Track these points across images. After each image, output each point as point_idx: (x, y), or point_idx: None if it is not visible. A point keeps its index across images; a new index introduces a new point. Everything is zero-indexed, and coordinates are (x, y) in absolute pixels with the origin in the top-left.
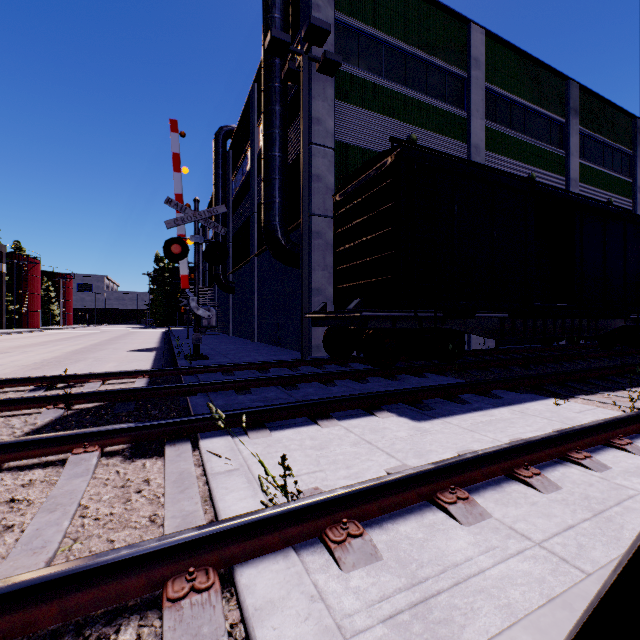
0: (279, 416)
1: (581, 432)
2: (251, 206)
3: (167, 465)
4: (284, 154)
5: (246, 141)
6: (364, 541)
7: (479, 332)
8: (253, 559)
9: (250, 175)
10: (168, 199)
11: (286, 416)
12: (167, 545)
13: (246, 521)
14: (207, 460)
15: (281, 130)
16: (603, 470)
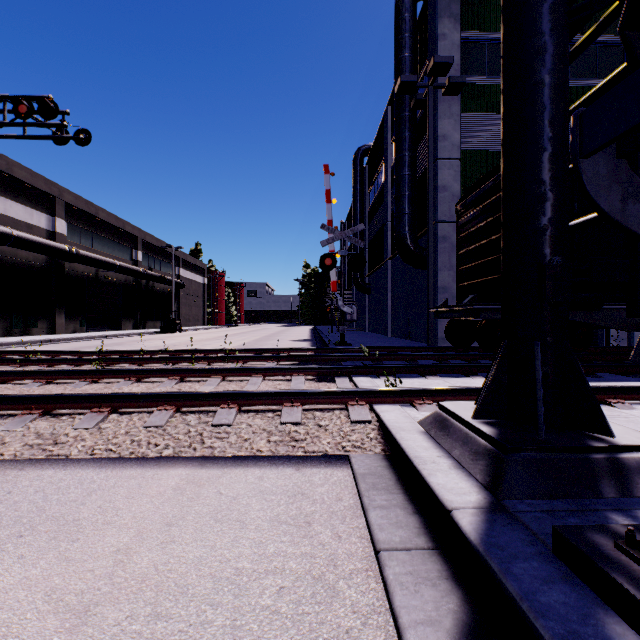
0: (400, 372)
1: (629, 389)
2: (385, 216)
3: (338, 384)
4: (413, 172)
5: (380, 157)
6: (432, 406)
7: (609, 324)
8: (380, 404)
9: (384, 188)
10: (322, 225)
11: (405, 372)
12: (347, 390)
13: (377, 389)
14: (358, 383)
15: (410, 152)
16: (627, 409)
